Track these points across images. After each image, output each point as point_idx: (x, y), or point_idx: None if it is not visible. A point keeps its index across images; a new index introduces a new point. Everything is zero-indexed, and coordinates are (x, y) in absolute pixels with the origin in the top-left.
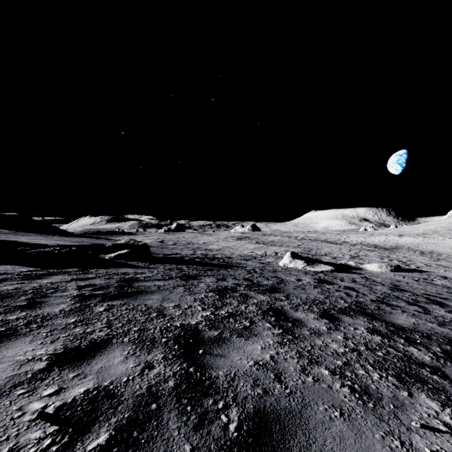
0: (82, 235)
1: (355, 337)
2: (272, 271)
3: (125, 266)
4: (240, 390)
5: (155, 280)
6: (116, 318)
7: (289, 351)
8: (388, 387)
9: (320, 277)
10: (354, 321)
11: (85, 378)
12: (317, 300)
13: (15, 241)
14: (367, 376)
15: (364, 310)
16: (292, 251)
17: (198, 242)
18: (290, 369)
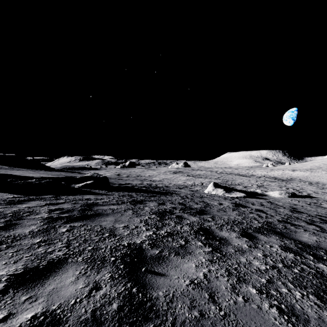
0: (61, 170)
1: (272, 255)
2: (199, 197)
3: (89, 193)
4: (178, 313)
5: (111, 205)
6: (74, 238)
7: (219, 269)
8: (312, 307)
9: (236, 202)
10: (268, 239)
11: (35, 301)
12: (236, 221)
13: (10, 174)
14: (290, 295)
15: (274, 229)
16: (214, 182)
17: (145, 175)
18: (222, 288)
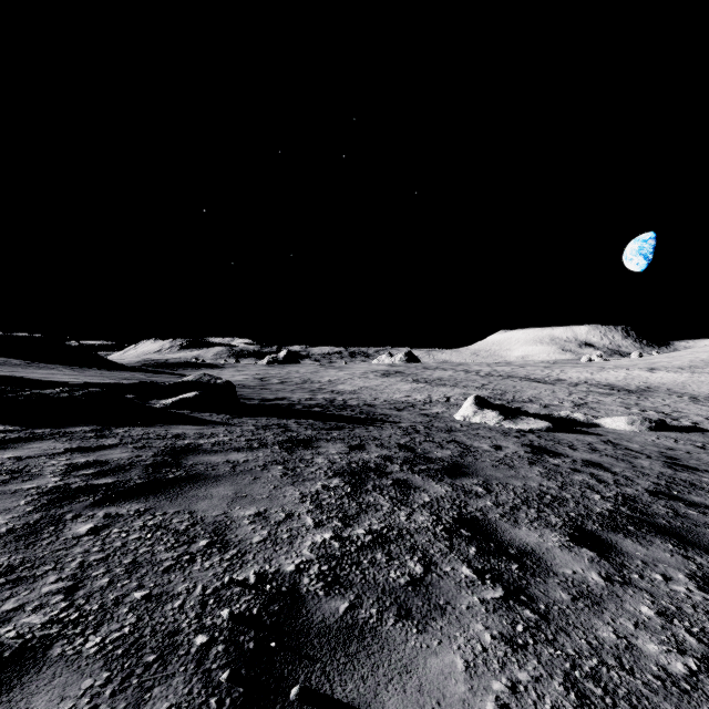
0: (139, 368)
1: (684, 611)
2: (445, 430)
3: (185, 422)
4: None
5: (232, 451)
6: (104, 556)
7: (545, 677)
8: None
9: (533, 442)
10: (649, 553)
11: None
12: (547, 494)
13: (18, 378)
14: None
15: (652, 519)
16: (476, 395)
17: (320, 380)
18: None
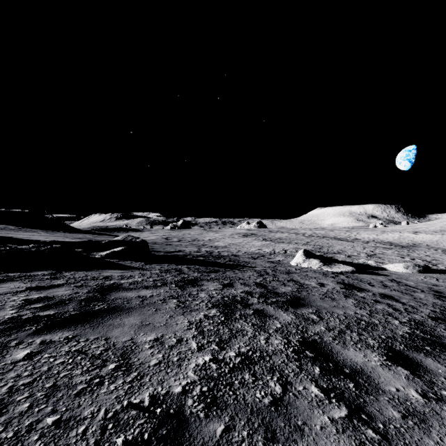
0: (89, 231)
1: None
2: (285, 272)
3: (113, 267)
4: None
5: (142, 288)
6: (31, 381)
7: None
8: None
9: (344, 281)
10: None
11: None
12: (362, 320)
13: (10, 238)
14: None
15: (440, 340)
16: (304, 249)
17: (204, 239)
18: None
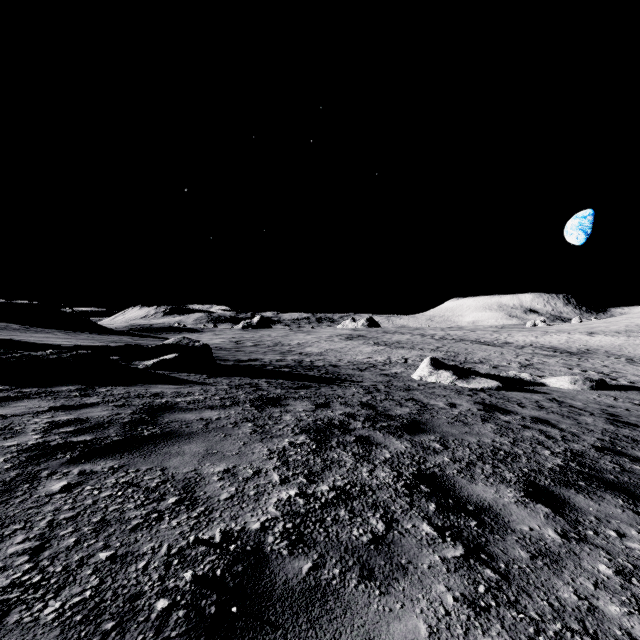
0: (126, 332)
1: None
2: (404, 389)
3: (164, 381)
4: None
5: (205, 409)
6: (74, 515)
7: None
8: None
9: (485, 400)
10: (601, 509)
11: None
12: (500, 450)
13: (15, 341)
14: None
15: (600, 474)
16: (432, 357)
17: (290, 343)
18: None
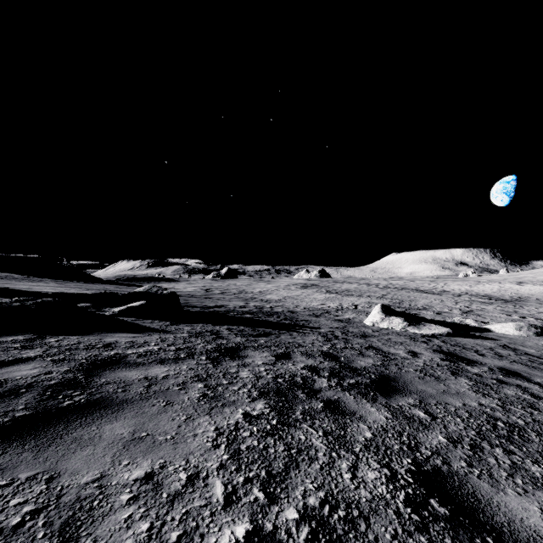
0: (113, 282)
1: None
2: (360, 335)
3: (124, 329)
4: None
5: (155, 363)
6: None
7: None
8: None
9: (442, 348)
10: None
11: None
12: (497, 419)
13: (5, 289)
14: None
15: None
16: (382, 304)
17: (253, 291)
18: None
